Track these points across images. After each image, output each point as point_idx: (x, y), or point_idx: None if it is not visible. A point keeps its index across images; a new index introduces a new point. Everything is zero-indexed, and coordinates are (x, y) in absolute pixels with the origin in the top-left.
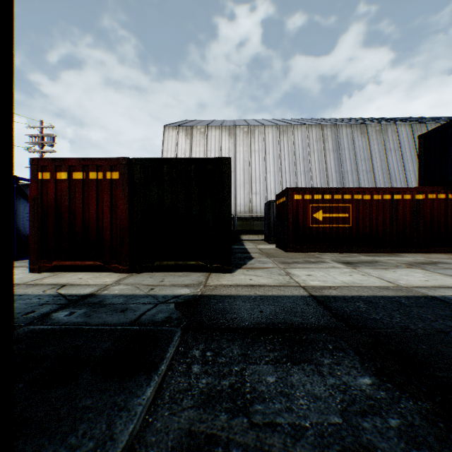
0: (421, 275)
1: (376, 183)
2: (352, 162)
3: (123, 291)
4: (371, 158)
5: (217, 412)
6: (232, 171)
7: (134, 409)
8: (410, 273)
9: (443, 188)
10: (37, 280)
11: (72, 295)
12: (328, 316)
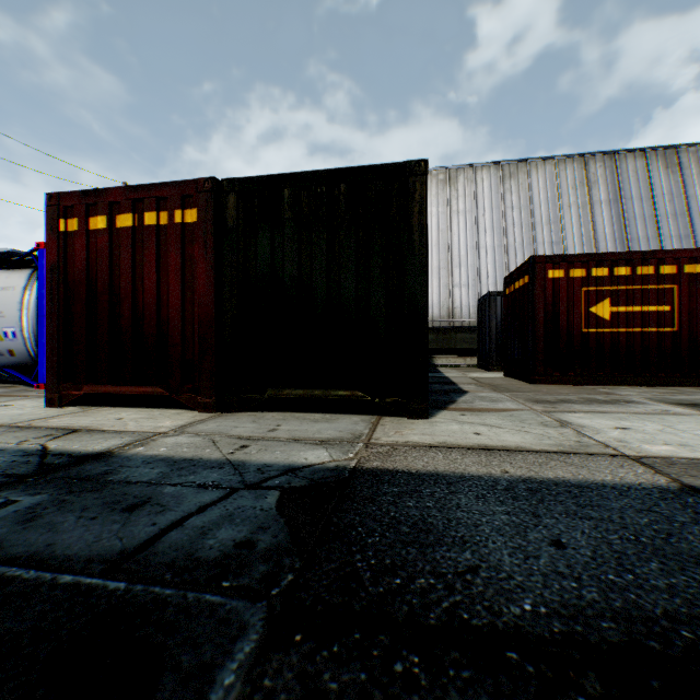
0: None
1: None
2: (648, 221)
3: (178, 449)
4: (689, 212)
5: None
6: None
7: None
8: None
9: None
10: (42, 418)
11: (63, 454)
12: None
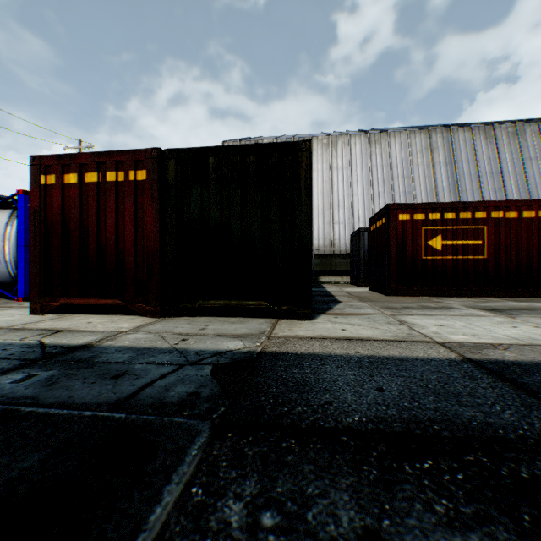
0: None
1: None
2: (473, 177)
3: (138, 342)
4: (501, 171)
5: None
6: None
7: None
8: None
9: None
10: (31, 323)
11: (56, 346)
12: (540, 409)
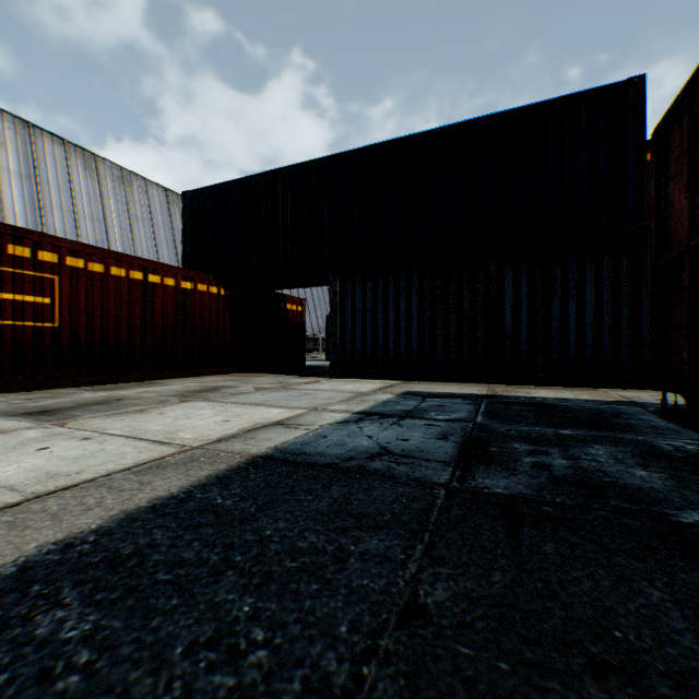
0: (213, 412)
1: None
2: (69, 215)
3: None
4: (107, 220)
5: None
6: None
7: None
8: (194, 411)
9: (217, 279)
10: None
11: None
12: None
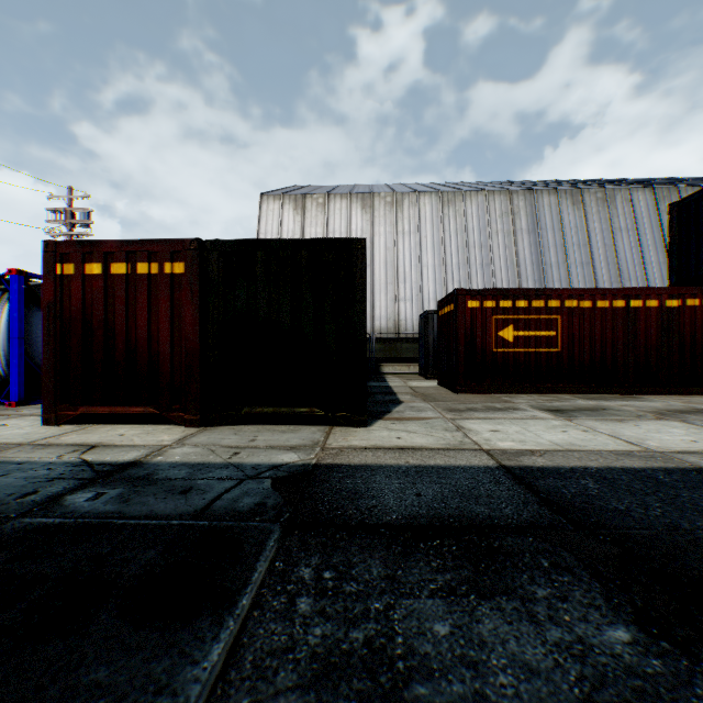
0: (682, 432)
1: (597, 284)
2: (559, 249)
3: (189, 457)
4: (590, 243)
5: (342, 701)
6: (368, 265)
7: (185, 691)
8: (664, 428)
9: None
10: (52, 437)
11: (104, 464)
12: (535, 504)
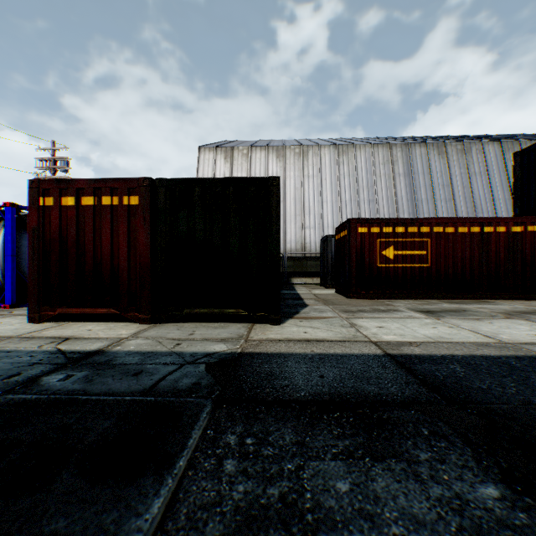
0: (527, 328)
1: (457, 215)
2: (428, 188)
3: (141, 347)
4: (451, 184)
5: None
6: (281, 201)
7: None
8: (512, 325)
9: None
10: (36, 331)
11: (74, 352)
12: (415, 384)
